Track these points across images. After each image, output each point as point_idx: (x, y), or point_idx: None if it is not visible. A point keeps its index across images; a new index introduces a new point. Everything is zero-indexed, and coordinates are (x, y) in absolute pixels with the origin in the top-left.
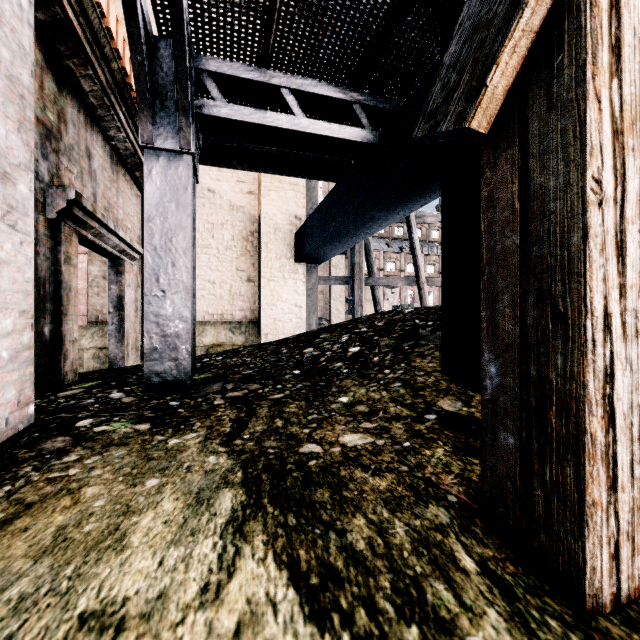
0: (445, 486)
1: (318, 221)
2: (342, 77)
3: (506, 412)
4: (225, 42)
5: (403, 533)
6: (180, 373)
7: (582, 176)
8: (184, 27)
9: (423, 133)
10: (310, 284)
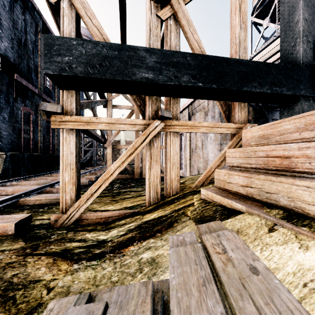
0: None
1: None
2: None
3: None
4: None
5: None
6: None
7: None
8: None
9: None
10: None
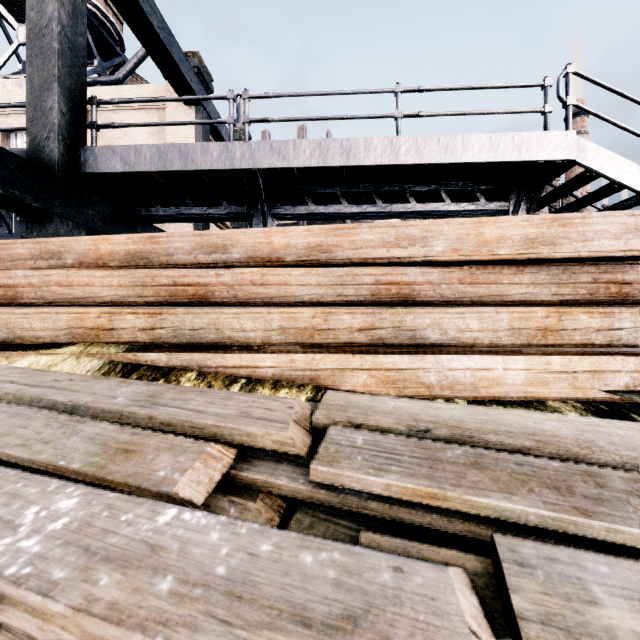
0: None
1: None
2: None
3: None
4: None
5: None
6: None
7: None
8: None
9: None
10: None
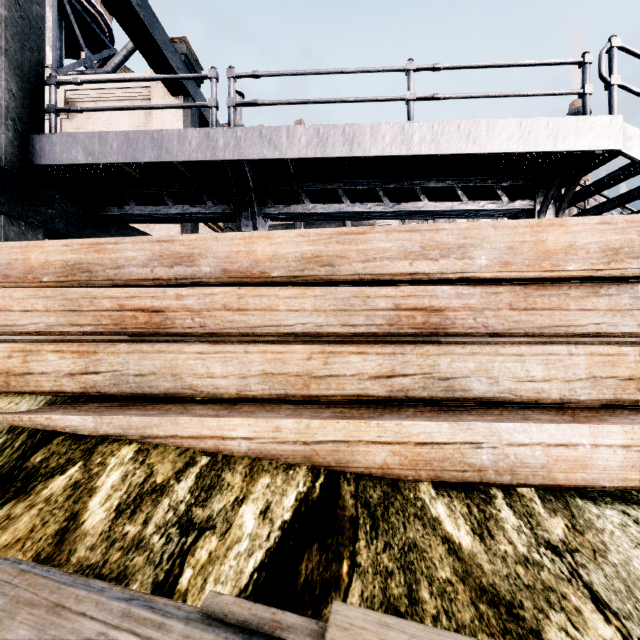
0: None
1: None
2: None
3: None
4: None
5: None
6: None
7: None
8: None
9: None
10: None
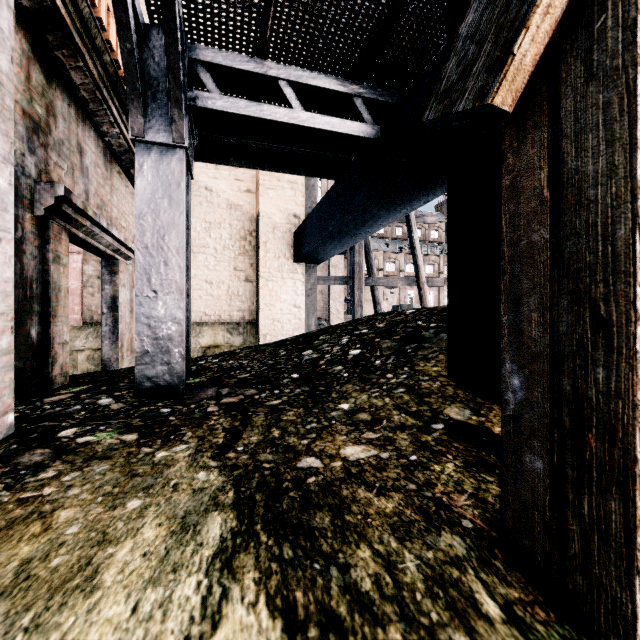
0: (458, 508)
1: (317, 220)
2: (342, 69)
3: (533, 431)
4: (220, 31)
5: (414, 568)
6: (173, 377)
7: (631, 157)
8: (175, 12)
9: (435, 115)
10: (309, 284)
